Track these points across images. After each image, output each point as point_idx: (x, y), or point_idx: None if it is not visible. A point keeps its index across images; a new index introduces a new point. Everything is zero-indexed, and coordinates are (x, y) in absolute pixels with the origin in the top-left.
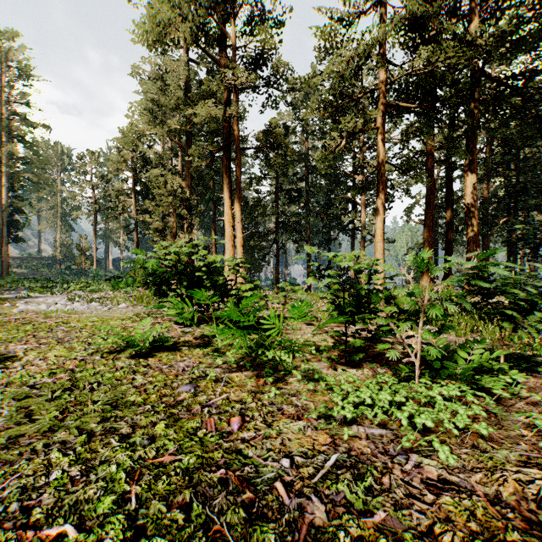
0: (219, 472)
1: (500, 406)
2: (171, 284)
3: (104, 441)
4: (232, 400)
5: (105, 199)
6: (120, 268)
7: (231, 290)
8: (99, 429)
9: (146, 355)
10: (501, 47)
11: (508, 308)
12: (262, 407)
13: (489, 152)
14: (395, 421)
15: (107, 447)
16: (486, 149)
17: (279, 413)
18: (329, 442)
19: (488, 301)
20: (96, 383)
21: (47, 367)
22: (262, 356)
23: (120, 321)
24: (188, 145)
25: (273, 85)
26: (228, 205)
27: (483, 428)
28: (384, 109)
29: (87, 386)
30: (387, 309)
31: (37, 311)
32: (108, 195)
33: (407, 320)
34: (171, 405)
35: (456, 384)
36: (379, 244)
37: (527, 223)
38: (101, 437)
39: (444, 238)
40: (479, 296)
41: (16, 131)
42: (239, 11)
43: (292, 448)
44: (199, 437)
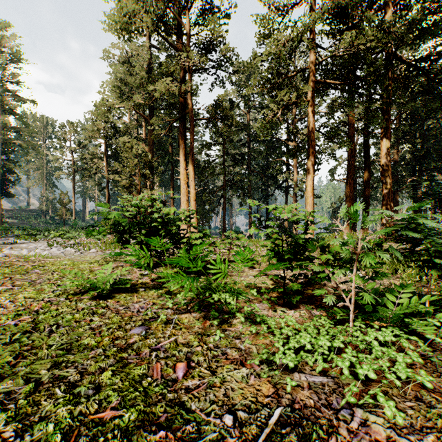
0: (159, 435)
1: (437, 354)
2: (132, 232)
3: (49, 391)
4: (179, 343)
5: (82, 161)
6: (95, 218)
7: (183, 238)
8: (46, 378)
9: (106, 296)
10: (411, 33)
11: (433, 256)
12: (207, 351)
13: (398, 123)
14: (335, 367)
15: (51, 399)
16: (396, 121)
17: (223, 358)
18: (271, 393)
19: (413, 250)
20: (55, 325)
21: (14, 308)
22: (209, 299)
23: (89, 264)
24: (150, 116)
25: (220, 66)
26: (183, 166)
27: (427, 380)
28: (313, 85)
29: (47, 328)
30: (323, 257)
31: (19, 255)
32: (84, 158)
33: (341, 267)
34: (122, 348)
35: (388, 327)
36: (310, 198)
37: (429, 181)
38: (48, 385)
39: (361, 194)
40: (393, 242)
41: (8, 105)
42: (192, 4)
43: (235, 400)
44: (143, 387)
